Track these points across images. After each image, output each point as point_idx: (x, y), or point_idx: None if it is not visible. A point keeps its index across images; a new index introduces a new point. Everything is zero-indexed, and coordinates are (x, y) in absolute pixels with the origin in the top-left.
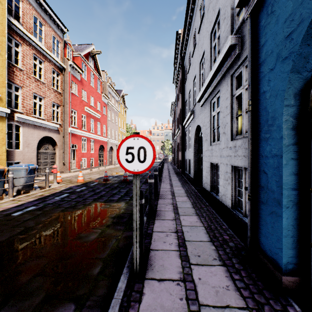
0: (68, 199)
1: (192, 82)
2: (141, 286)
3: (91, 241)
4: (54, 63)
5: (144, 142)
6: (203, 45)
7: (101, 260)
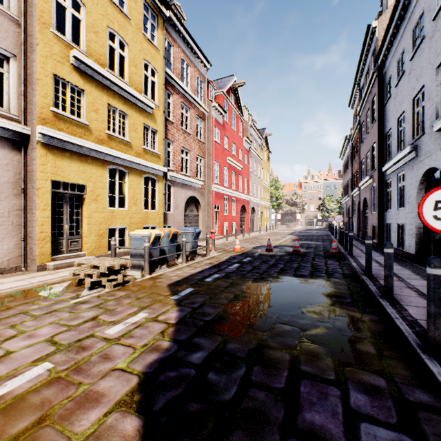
0: (244, 269)
1: (411, 99)
2: None
3: (328, 318)
4: (198, 109)
5: None
6: None
7: (365, 340)
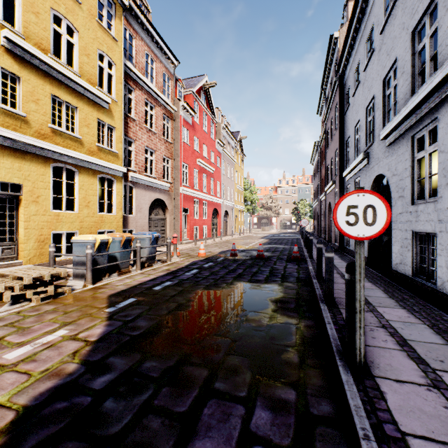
0: (201, 275)
1: (365, 109)
2: (374, 384)
3: (265, 325)
4: (165, 107)
5: (373, 199)
6: (392, 50)
7: (293, 348)
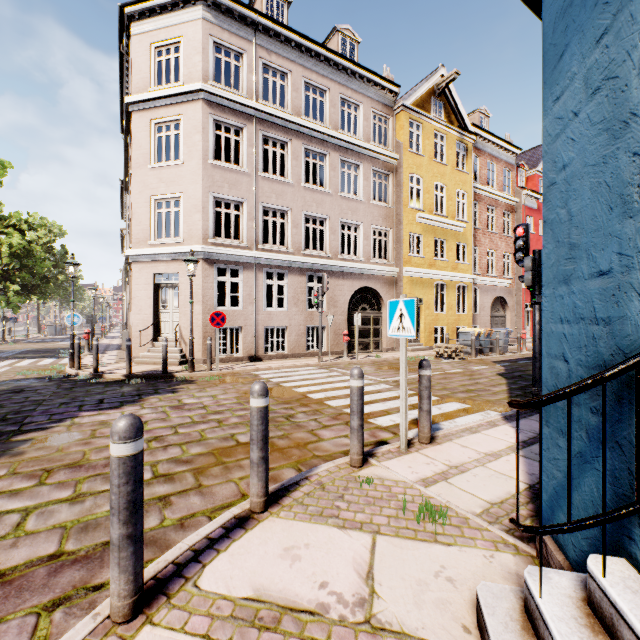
0: None
1: None
2: None
3: None
4: (505, 203)
5: None
6: None
7: None
